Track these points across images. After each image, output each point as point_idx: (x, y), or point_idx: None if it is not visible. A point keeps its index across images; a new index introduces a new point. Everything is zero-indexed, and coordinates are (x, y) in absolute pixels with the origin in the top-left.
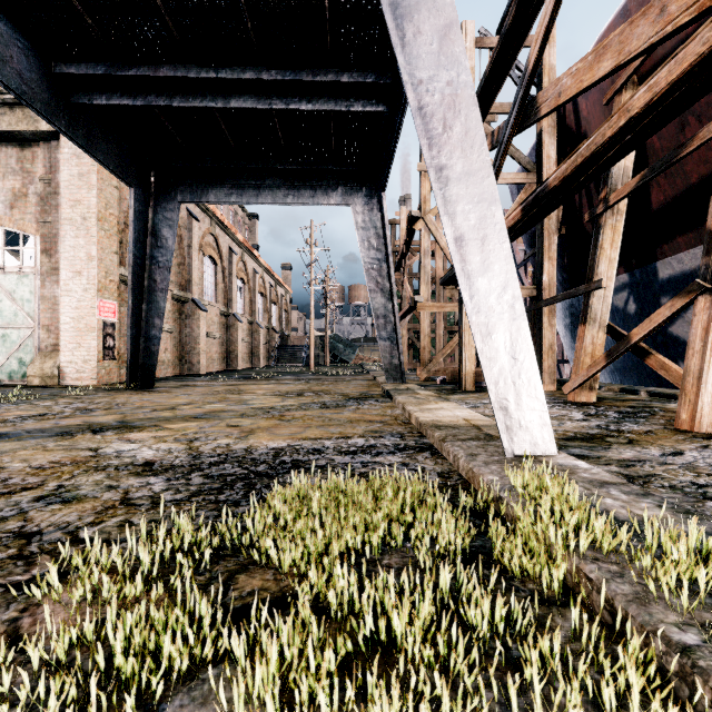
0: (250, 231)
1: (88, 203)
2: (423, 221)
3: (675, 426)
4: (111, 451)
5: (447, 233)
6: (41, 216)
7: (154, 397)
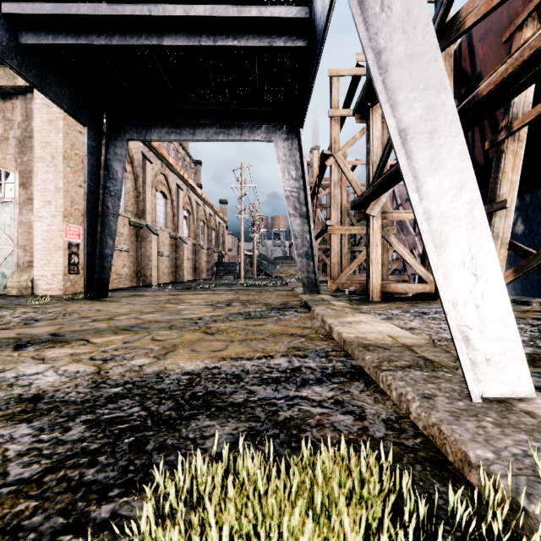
0: (195, 174)
1: (56, 144)
2: (333, 158)
3: None
4: (12, 375)
5: (390, 123)
6: (19, 156)
7: (101, 307)
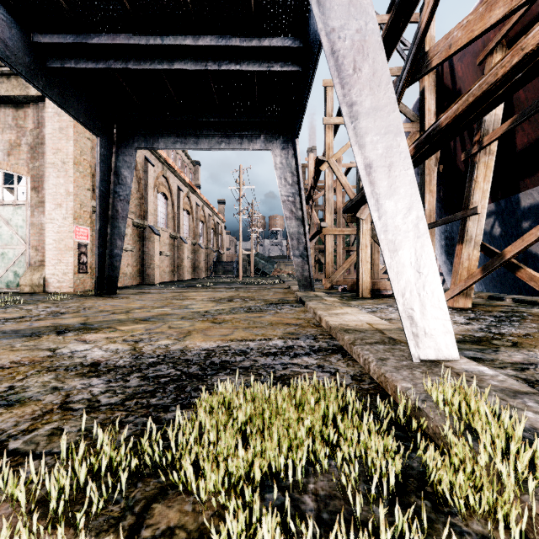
0: (194, 175)
1: (66, 150)
2: (327, 164)
3: None
4: (67, 351)
5: (358, 160)
6: (31, 161)
7: (114, 302)
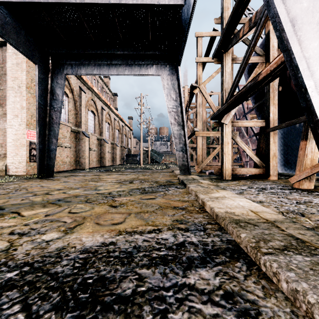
0: (114, 102)
1: (21, 78)
2: (198, 89)
3: None
4: None
5: (280, 10)
6: None
7: (45, 184)
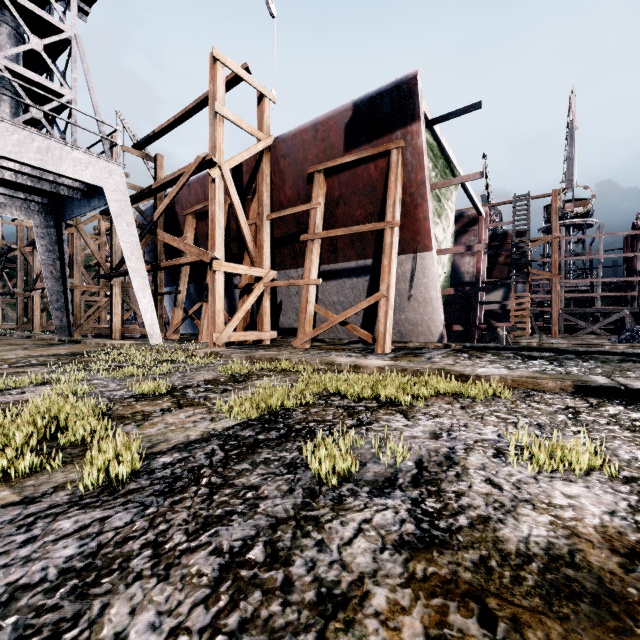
0: None
1: None
2: (76, 228)
3: (198, 341)
4: None
5: (134, 287)
6: None
7: None
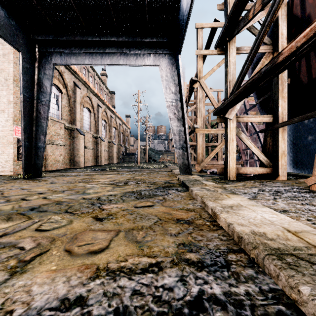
0: (111, 100)
1: (8, 70)
2: (198, 83)
3: None
4: None
5: None
6: None
7: (28, 186)
